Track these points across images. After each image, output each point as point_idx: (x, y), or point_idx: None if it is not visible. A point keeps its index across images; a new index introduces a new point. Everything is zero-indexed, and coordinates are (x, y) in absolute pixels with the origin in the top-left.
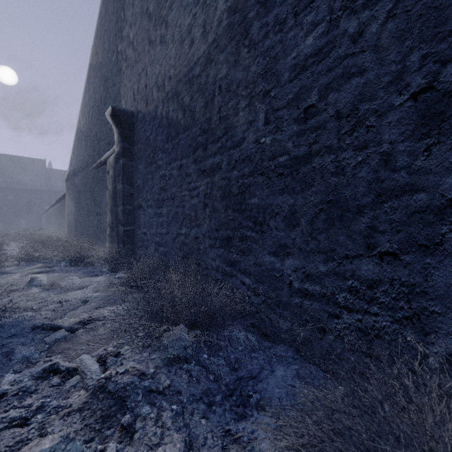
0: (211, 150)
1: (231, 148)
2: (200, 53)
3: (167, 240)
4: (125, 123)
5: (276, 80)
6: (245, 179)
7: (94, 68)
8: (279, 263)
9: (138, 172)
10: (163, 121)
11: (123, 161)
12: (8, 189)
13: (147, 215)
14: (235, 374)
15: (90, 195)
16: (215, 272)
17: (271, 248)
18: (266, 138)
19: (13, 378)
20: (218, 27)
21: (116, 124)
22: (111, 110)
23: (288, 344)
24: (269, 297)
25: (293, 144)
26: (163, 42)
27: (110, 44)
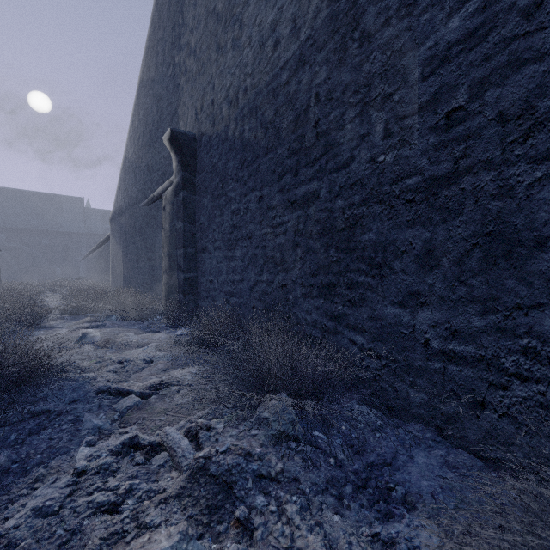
0: (304, 175)
1: (333, 171)
2: (288, 55)
3: (241, 289)
4: (186, 149)
5: (402, 80)
6: (354, 209)
7: (146, 85)
8: (408, 316)
9: (201, 208)
10: (236, 144)
11: (184, 194)
12: (43, 232)
13: (215, 258)
14: (362, 459)
15: (140, 237)
16: (311, 328)
17: (396, 297)
18: (386, 156)
19: (88, 452)
20: (315, 20)
21: (175, 150)
22: (171, 133)
23: (424, 422)
24: (393, 360)
25: (429, 160)
26: (236, 46)
27: (165, 56)
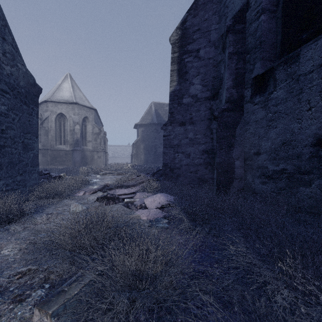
0: None
1: None
2: None
3: None
4: None
5: None
6: None
7: None
8: None
9: None
10: None
11: None
12: None
13: None
14: None
15: None
16: None
17: None
18: None
19: None
20: None
21: None
22: None
23: None
24: None
25: None
26: None
27: None
